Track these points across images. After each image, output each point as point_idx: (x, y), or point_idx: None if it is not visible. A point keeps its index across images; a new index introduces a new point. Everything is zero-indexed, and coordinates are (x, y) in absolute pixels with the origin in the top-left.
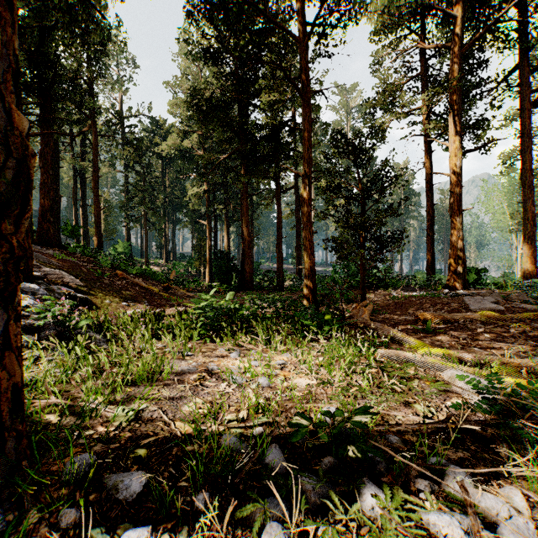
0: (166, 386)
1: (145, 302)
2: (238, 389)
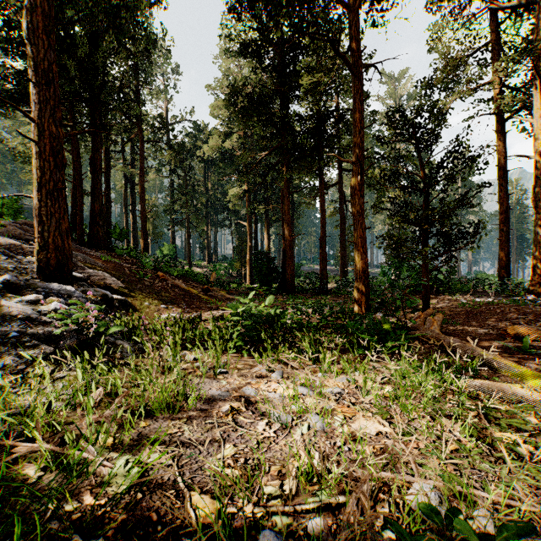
0: (190, 420)
1: (183, 304)
2: (281, 432)
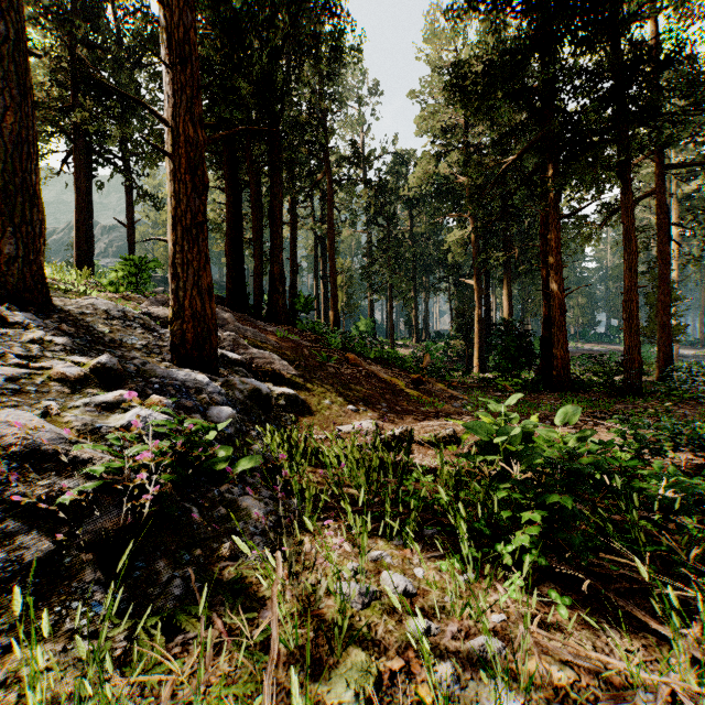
0: None
1: (382, 405)
2: None
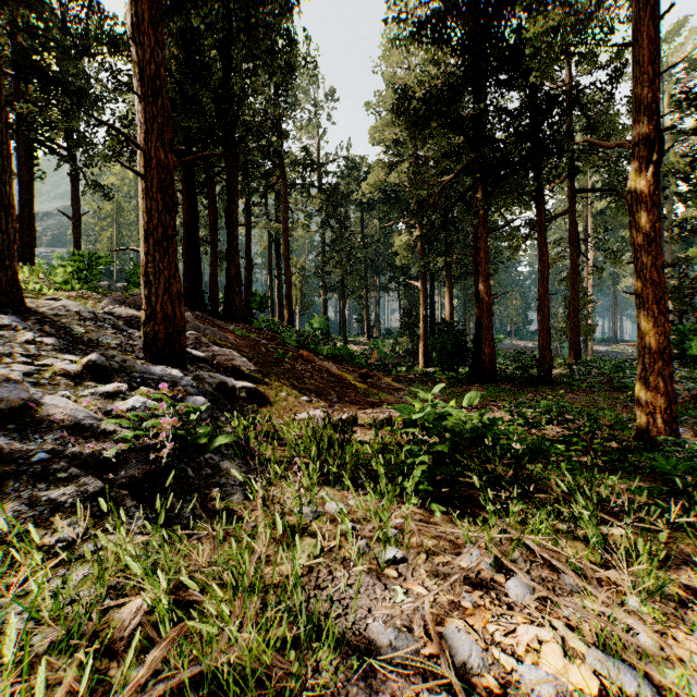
0: None
1: (332, 396)
2: None
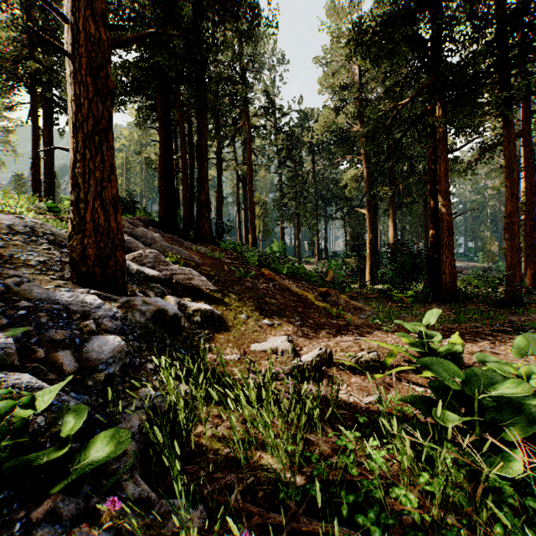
0: None
1: (295, 318)
2: None
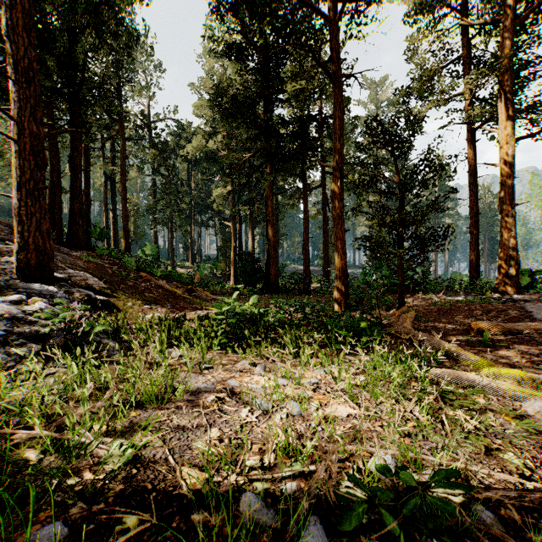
0: (178, 409)
1: (167, 305)
2: (262, 417)
